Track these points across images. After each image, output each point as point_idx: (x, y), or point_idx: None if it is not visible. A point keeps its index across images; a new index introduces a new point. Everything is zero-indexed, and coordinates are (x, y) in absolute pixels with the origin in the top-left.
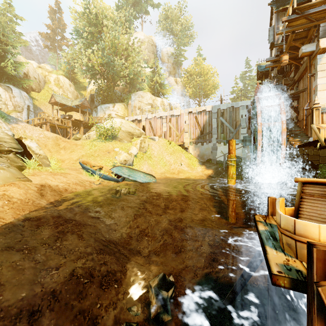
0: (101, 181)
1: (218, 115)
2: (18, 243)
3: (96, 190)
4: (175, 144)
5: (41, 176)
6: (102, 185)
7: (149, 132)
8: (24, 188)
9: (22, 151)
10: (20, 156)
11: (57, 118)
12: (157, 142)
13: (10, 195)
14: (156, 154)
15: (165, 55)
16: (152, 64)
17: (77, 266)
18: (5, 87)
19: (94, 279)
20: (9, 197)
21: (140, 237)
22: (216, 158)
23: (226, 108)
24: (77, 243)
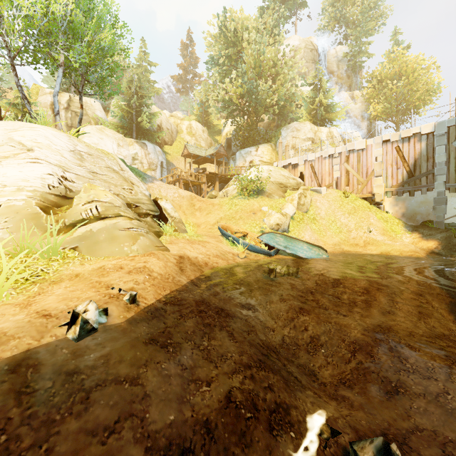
0: (246, 254)
1: (450, 138)
2: (161, 335)
3: (241, 266)
4: (356, 198)
5: (178, 245)
6: (249, 259)
7: (310, 181)
8: (163, 259)
9: (158, 214)
10: (157, 219)
11: (189, 174)
12: (324, 195)
13: (151, 268)
14: (324, 214)
15: (332, 60)
16: (312, 78)
17: (233, 385)
18: (141, 144)
19: (259, 414)
20: (149, 270)
21: (311, 347)
22: (444, 219)
23: None
24: (228, 346)
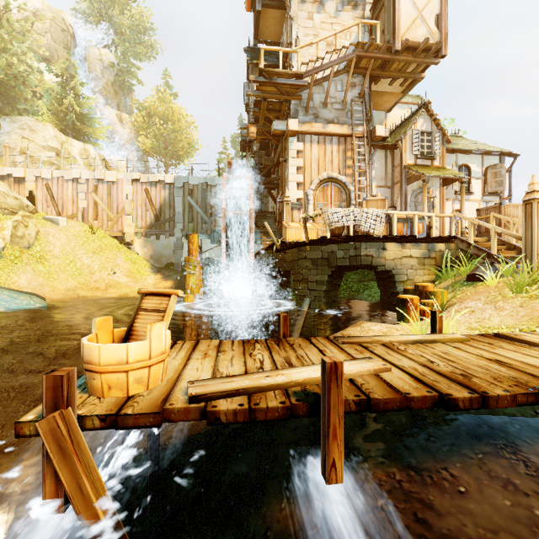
0: None
1: (185, 192)
2: None
3: None
4: (106, 235)
5: None
6: None
7: (46, 207)
8: None
9: None
10: None
11: None
12: (63, 228)
13: None
14: (59, 252)
15: (96, 61)
16: (61, 69)
17: None
18: None
19: None
20: None
21: None
22: (181, 262)
23: (197, 184)
24: None
